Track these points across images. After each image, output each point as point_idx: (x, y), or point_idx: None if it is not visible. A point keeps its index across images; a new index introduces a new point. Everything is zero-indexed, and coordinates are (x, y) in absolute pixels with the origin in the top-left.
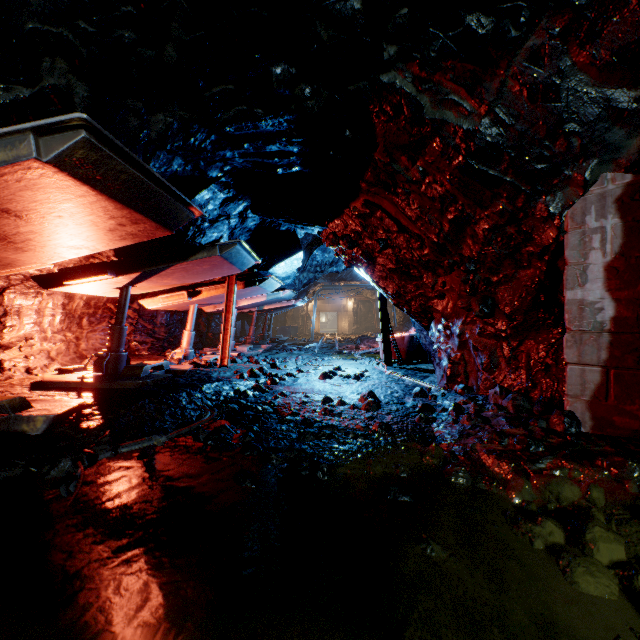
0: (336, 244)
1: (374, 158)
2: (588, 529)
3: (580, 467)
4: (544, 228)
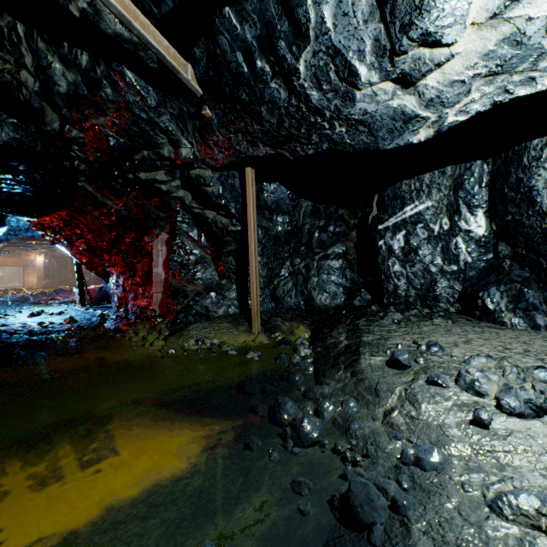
0: (44, 231)
1: (74, 203)
2: (139, 330)
3: (148, 322)
4: (148, 246)
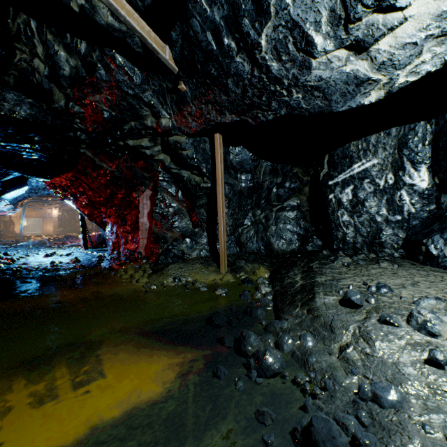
0: (55, 189)
1: (78, 166)
2: (128, 269)
3: (135, 262)
4: (136, 200)
